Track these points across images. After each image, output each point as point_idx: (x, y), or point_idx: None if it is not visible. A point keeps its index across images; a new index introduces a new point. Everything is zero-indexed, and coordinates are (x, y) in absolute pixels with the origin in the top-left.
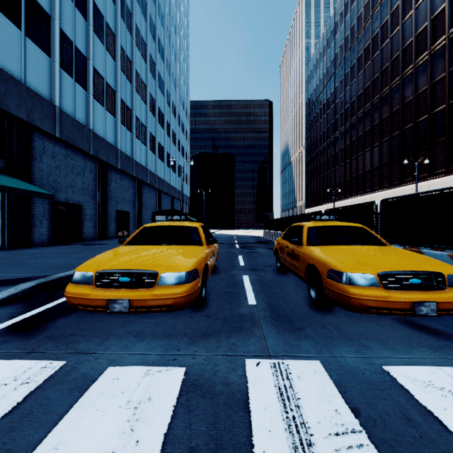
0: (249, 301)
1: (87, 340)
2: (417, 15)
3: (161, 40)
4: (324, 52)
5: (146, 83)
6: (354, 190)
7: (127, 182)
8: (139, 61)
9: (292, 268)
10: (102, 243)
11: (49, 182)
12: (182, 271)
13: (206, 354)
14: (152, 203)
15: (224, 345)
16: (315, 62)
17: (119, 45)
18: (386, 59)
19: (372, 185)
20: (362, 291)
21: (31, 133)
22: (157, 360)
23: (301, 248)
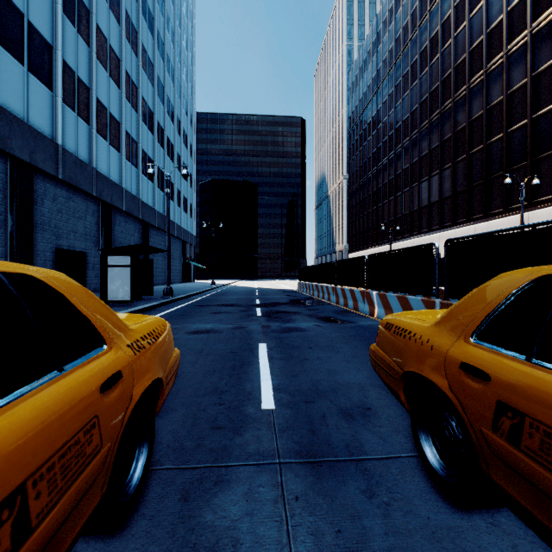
0: None
1: None
2: None
3: (147, 1)
4: (374, 49)
5: (121, 56)
6: (415, 227)
7: (80, 205)
8: (106, 16)
9: None
10: None
11: None
12: None
13: None
14: (132, 241)
15: None
16: (361, 64)
17: None
18: (463, 49)
19: (442, 220)
20: None
21: None
22: None
23: None
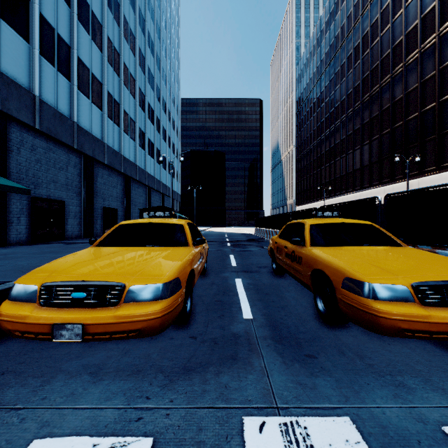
0: (244, 314)
1: (21, 382)
2: (407, 14)
3: (150, 34)
4: (314, 50)
5: (135, 77)
6: (344, 187)
7: (114, 179)
8: (128, 54)
9: (292, 272)
10: (86, 241)
11: (28, 177)
12: (158, 282)
13: (186, 406)
14: (141, 200)
15: (212, 389)
16: (305, 61)
17: (106, 36)
18: (376, 58)
19: (362, 182)
20: (393, 309)
21: (7, 123)
22: (113, 421)
23: (303, 249)
